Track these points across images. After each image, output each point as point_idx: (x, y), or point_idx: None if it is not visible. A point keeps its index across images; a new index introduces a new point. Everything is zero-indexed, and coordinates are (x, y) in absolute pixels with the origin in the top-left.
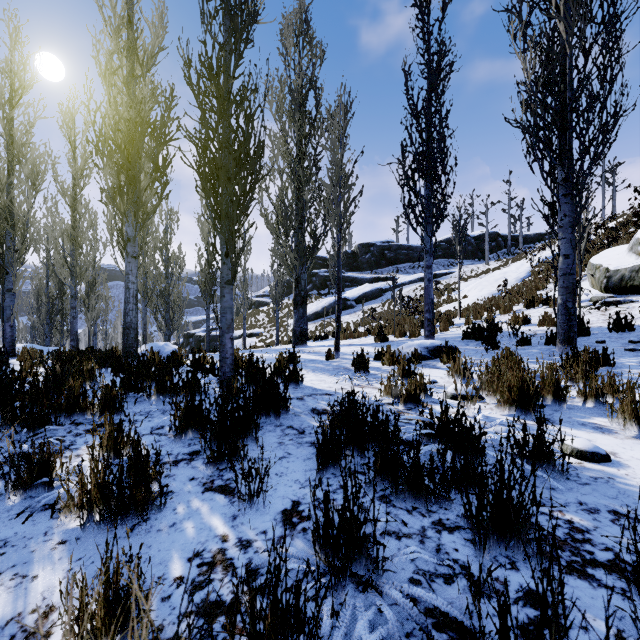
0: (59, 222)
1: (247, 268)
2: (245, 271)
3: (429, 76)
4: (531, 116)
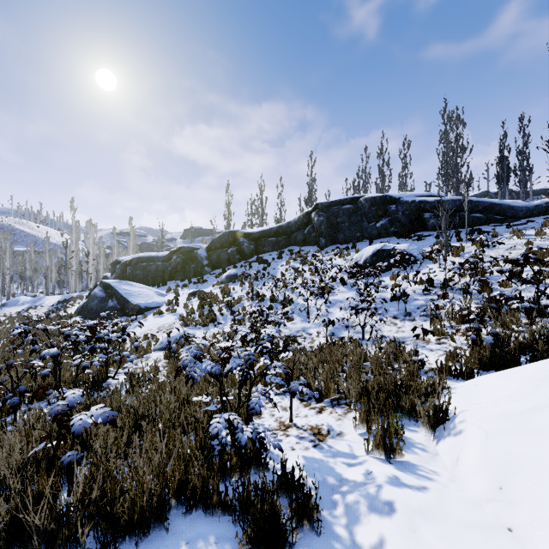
0: (366, 190)
1: None
2: None
3: (524, 142)
4: None
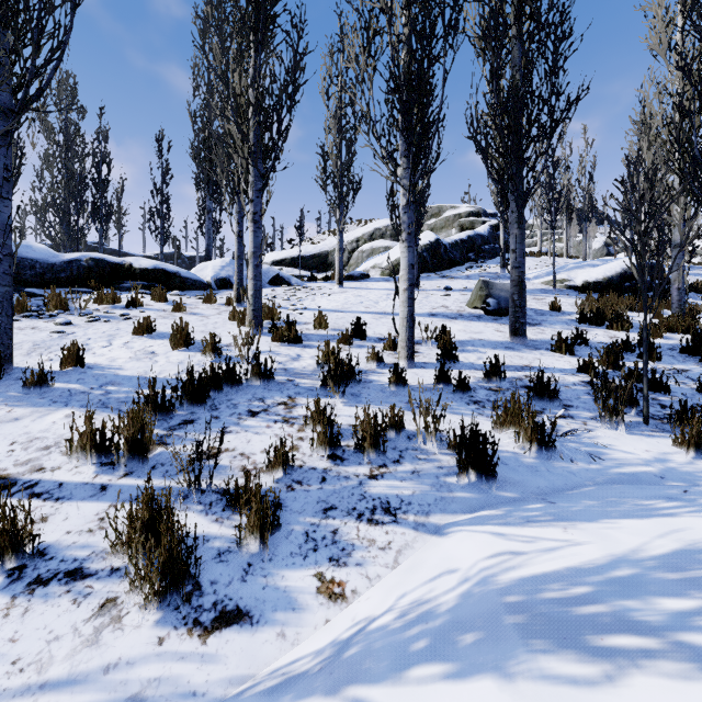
0: None
1: None
2: None
3: (163, 175)
4: (200, 214)
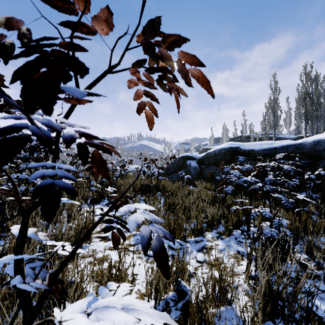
0: None
1: (300, 128)
2: (300, 129)
3: None
4: None
